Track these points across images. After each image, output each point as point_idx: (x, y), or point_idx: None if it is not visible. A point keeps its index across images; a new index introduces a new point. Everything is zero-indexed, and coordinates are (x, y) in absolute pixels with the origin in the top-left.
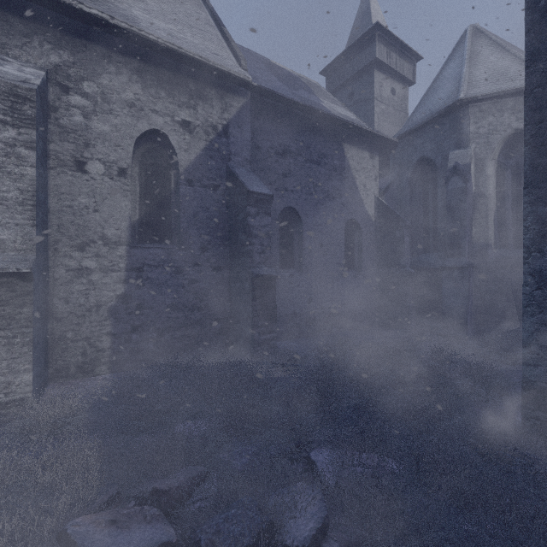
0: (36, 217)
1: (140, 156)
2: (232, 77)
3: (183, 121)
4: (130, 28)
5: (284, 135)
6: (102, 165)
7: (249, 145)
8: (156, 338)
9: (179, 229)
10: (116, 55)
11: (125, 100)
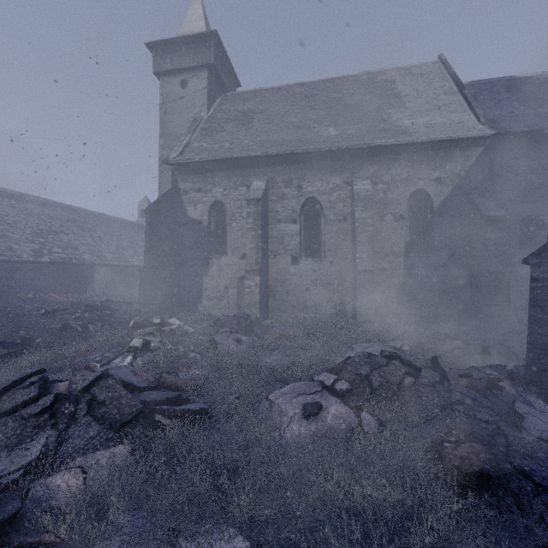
0: (373, 247)
1: (409, 205)
2: (472, 138)
3: (436, 178)
4: (407, 142)
5: (523, 158)
6: (392, 215)
7: (487, 178)
8: (420, 307)
9: (433, 244)
10: (398, 156)
11: (402, 178)
